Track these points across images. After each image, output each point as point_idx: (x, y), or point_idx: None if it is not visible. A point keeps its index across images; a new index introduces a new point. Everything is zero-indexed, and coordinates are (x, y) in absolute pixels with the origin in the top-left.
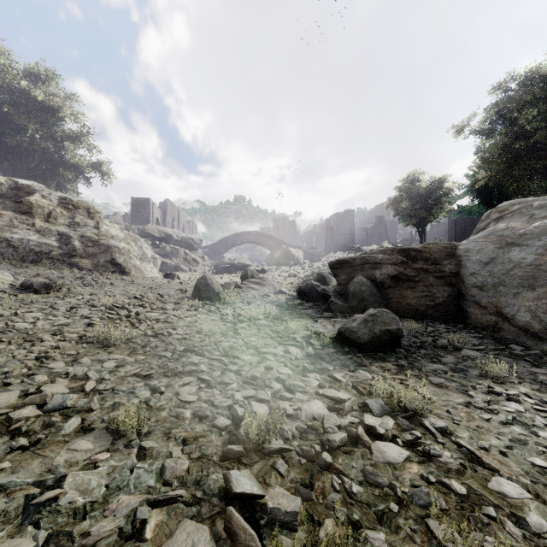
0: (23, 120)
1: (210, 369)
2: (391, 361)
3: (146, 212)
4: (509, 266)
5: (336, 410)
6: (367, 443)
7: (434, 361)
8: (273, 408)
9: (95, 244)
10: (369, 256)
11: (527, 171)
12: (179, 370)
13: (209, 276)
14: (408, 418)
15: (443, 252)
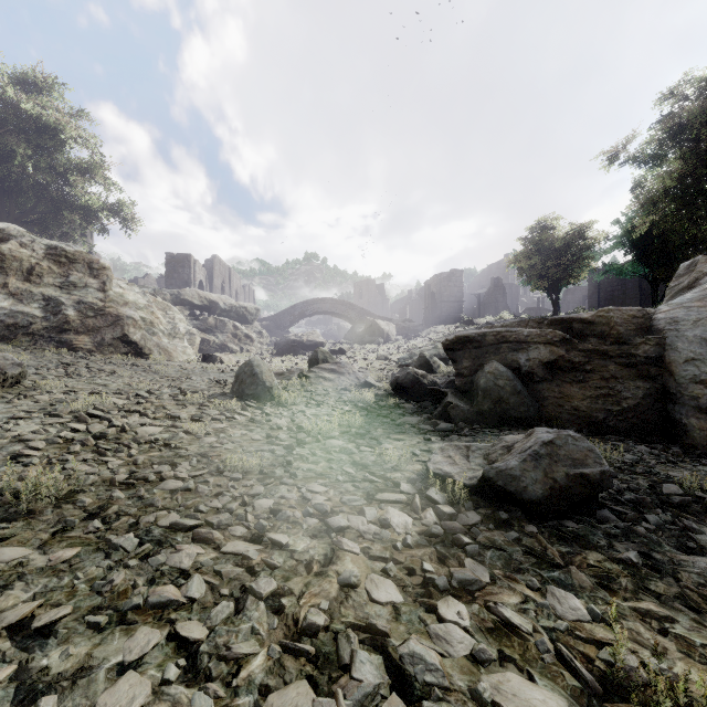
0: (9, 143)
1: (213, 591)
2: (603, 548)
3: (186, 272)
4: None
5: None
6: None
7: (691, 548)
8: None
9: (98, 313)
10: (508, 331)
11: None
12: (132, 602)
13: (258, 361)
14: None
15: (631, 324)
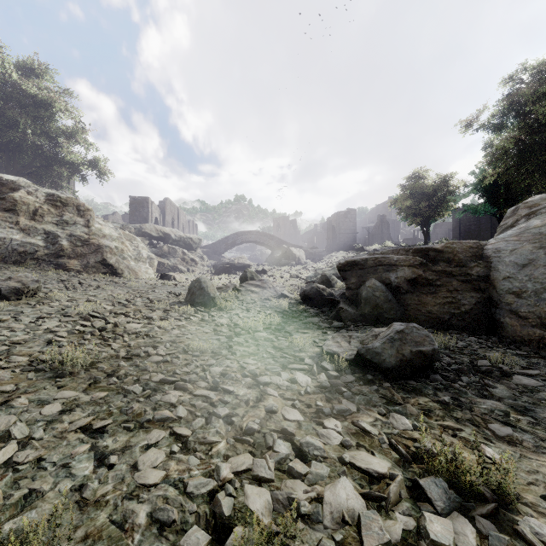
0: (14, 115)
1: (191, 414)
2: (430, 395)
3: (145, 211)
4: None
5: (376, 500)
6: None
7: (485, 395)
8: (279, 498)
9: (84, 243)
10: (383, 257)
11: (540, 167)
12: (146, 418)
13: (204, 279)
14: (491, 515)
15: (468, 252)
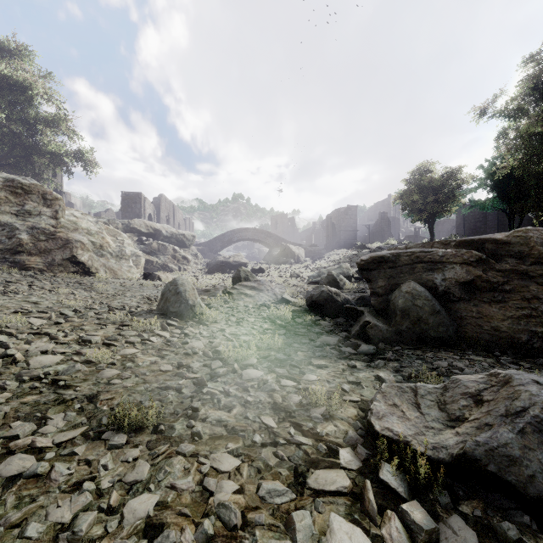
0: None
1: None
2: None
3: (137, 207)
4: None
5: None
6: None
7: None
8: None
9: (49, 237)
10: (422, 251)
11: None
12: None
13: (182, 280)
14: None
15: None
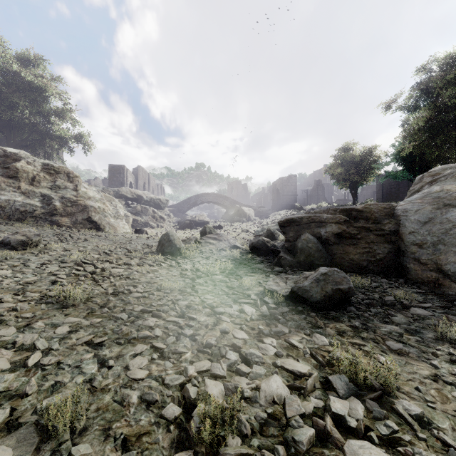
0: (14, 98)
1: (165, 334)
2: (345, 322)
3: (121, 176)
4: (448, 225)
5: (297, 389)
6: (339, 441)
7: (387, 322)
8: (229, 387)
9: (73, 204)
10: (315, 216)
11: (447, 141)
12: (132, 336)
13: (172, 233)
14: (377, 399)
15: (382, 212)
